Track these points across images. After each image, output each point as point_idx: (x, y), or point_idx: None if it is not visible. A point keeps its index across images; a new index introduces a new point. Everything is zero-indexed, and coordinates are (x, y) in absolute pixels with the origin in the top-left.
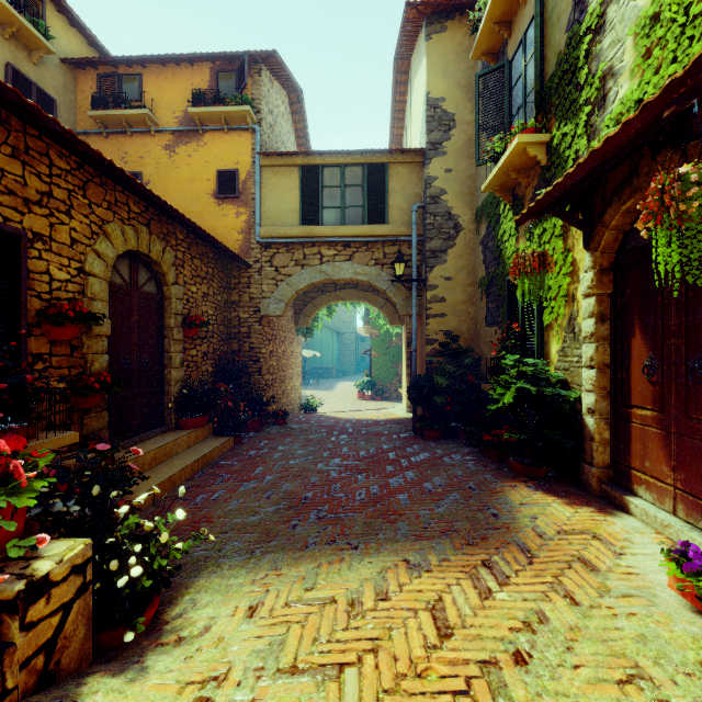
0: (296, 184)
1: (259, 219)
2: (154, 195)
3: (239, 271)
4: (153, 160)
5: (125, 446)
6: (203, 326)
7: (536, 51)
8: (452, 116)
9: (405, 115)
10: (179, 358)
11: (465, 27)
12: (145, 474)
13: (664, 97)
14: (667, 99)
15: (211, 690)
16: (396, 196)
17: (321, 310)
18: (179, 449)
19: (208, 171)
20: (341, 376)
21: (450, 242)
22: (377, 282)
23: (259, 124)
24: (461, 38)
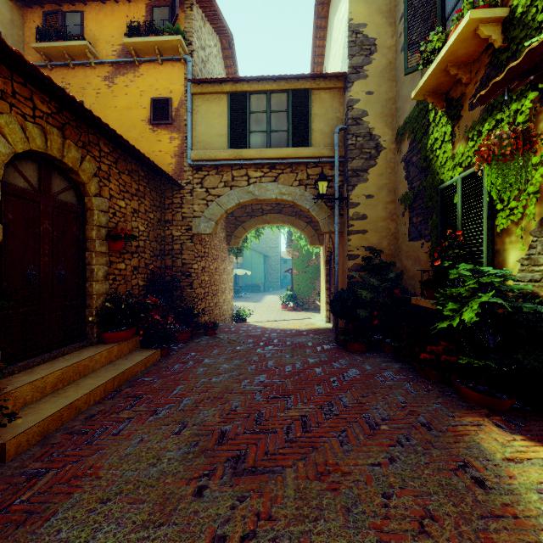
0: (225, 111)
1: (190, 143)
2: (56, 86)
3: (172, 192)
4: (93, 90)
5: (29, 366)
6: (129, 239)
7: None
8: (373, 41)
9: (324, 60)
10: (102, 270)
11: None
12: (45, 399)
13: None
14: None
15: None
16: (319, 121)
17: (250, 233)
18: (96, 365)
19: (144, 100)
20: (268, 291)
21: (371, 162)
22: (301, 201)
23: (191, 55)
24: None
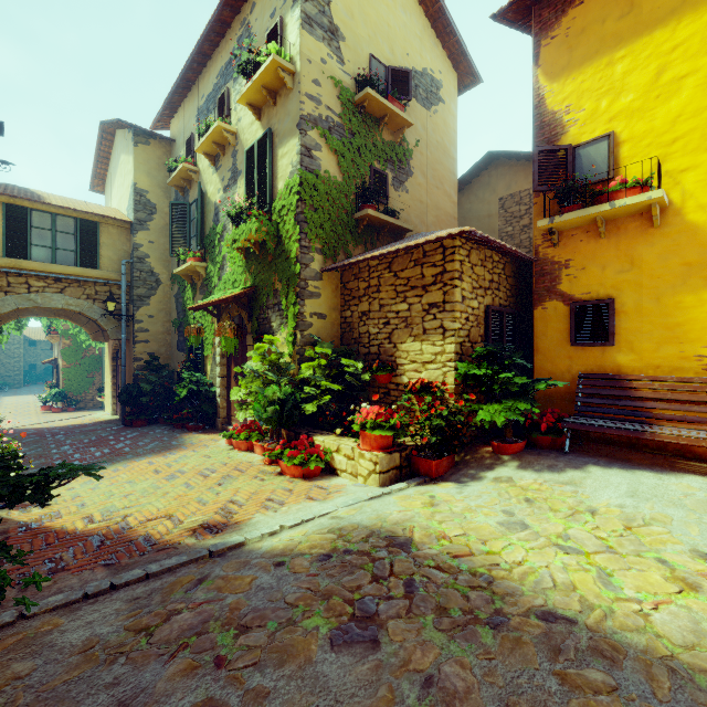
0: None
1: None
2: None
3: None
4: None
5: None
6: None
7: (199, 225)
8: (154, 205)
9: (110, 162)
10: None
11: (164, 148)
12: None
13: (222, 300)
14: (223, 302)
15: (72, 488)
16: (107, 249)
17: (8, 324)
18: None
19: None
20: None
21: (153, 292)
22: (90, 313)
23: None
24: (161, 155)
